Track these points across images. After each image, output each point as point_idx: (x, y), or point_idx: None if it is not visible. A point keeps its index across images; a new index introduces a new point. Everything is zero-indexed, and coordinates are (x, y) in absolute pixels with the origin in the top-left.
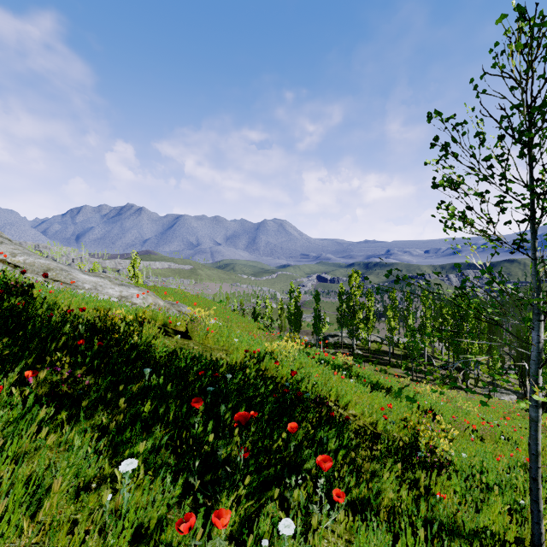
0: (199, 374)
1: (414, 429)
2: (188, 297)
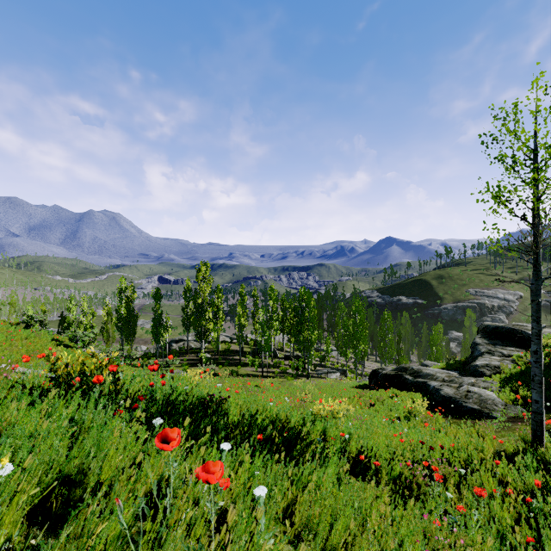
0: None
1: None
2: None
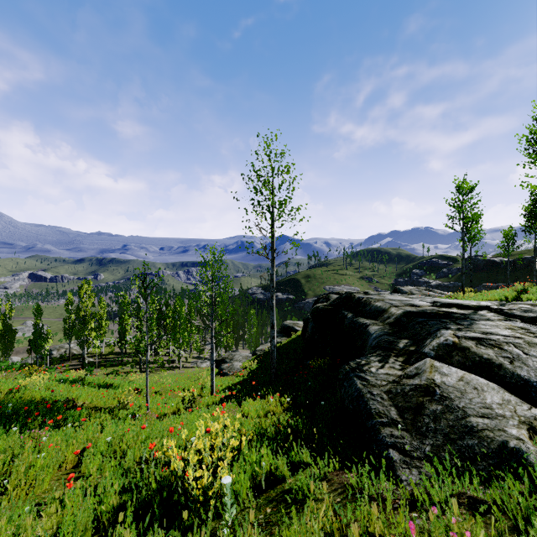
0: None
1: (118, 397)
2: None
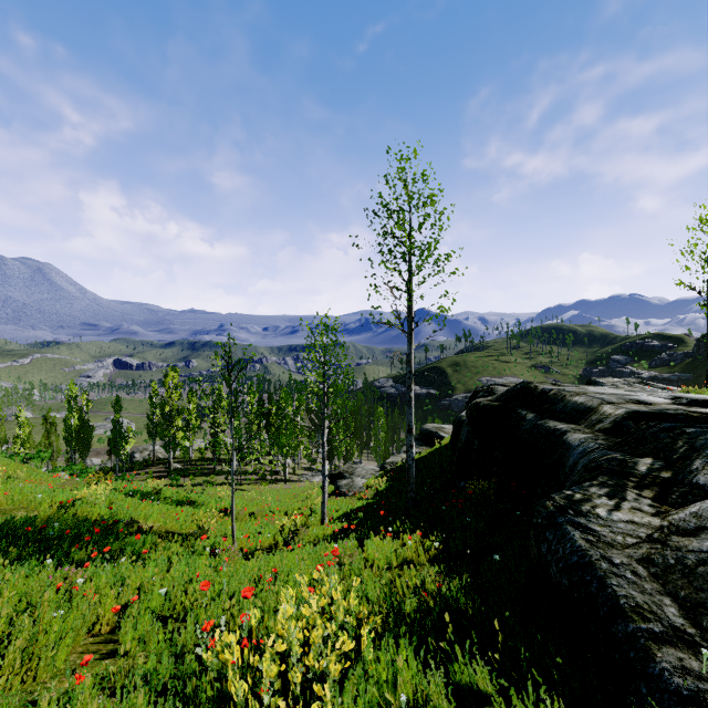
0: (25, 531)
1: (197, 521)
2: None
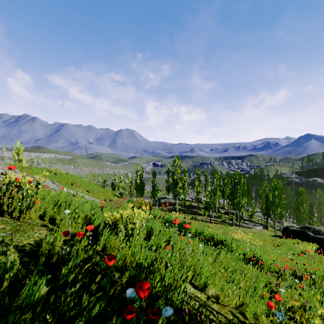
0: None
1: None
2: (59, 174)
